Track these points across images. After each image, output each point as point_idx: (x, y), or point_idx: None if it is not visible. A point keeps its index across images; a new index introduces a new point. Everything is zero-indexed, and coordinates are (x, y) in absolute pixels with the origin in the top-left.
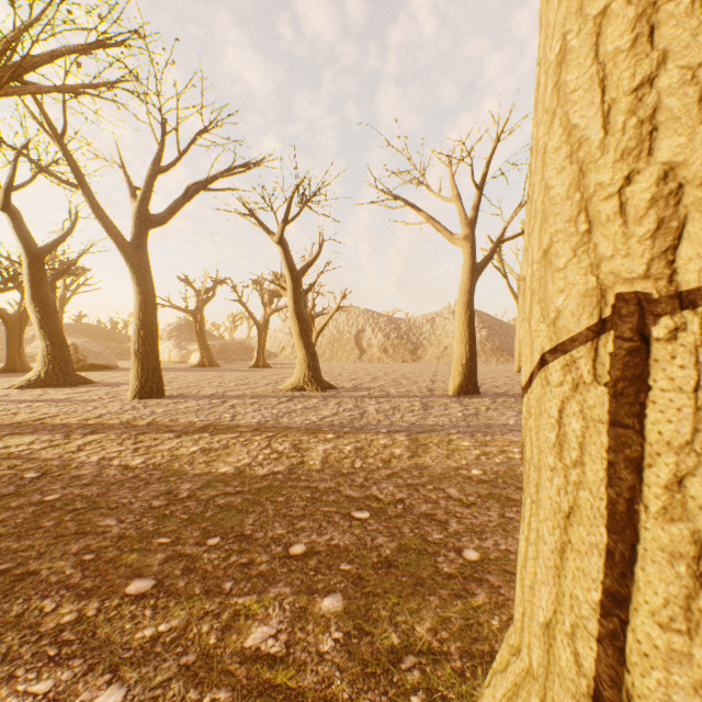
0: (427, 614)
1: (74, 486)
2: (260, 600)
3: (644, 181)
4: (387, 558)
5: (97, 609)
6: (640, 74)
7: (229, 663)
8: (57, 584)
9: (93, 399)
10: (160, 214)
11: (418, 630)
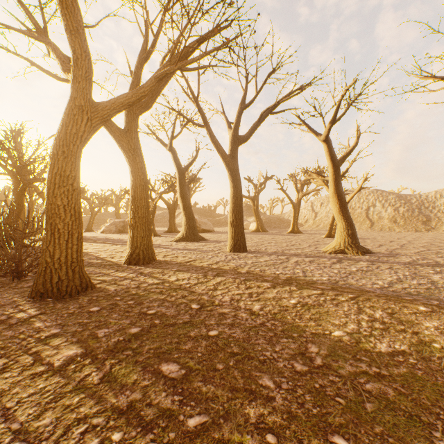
0: None
1: (223, 324)
2: None
3: None
4: None
5: None
6: None
7: None
8: None
9: (209, 250)
10: (244, 135)
11: None
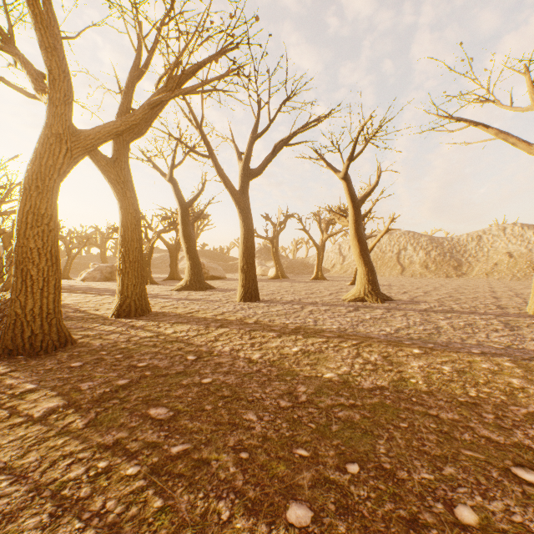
0: None
1: (218, 372)
2: None
3: None
4: None
5: None
6: None
7: None
8: (225, 482)
9: (216, 300)
10: (256, 168)
11: None
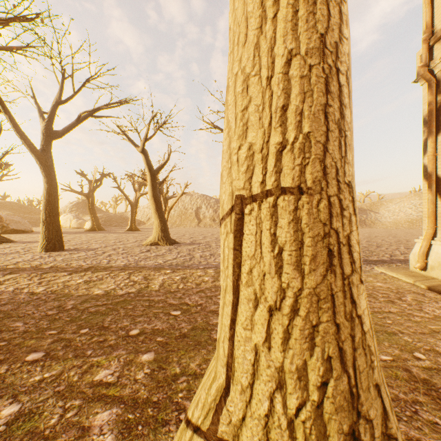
0: (198, 358)
1: None
2: (107, 358)
3: (244, 149)
4: (184, 333)
5: (6, 369)
6: (244, 104)
7: (84, 388)
8: None
9: (12, 252)
10: (61, 131)
11: (191, 365)
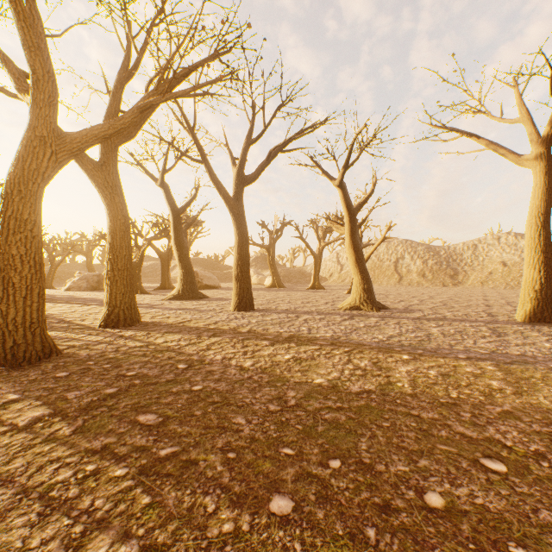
0: None
1: (209, 380)
2: None
3: None
4: None
5: (249, 523)
6: None
7: None
8: (212, 480)
9: (210, 310)
10: (251, 174)
11: None
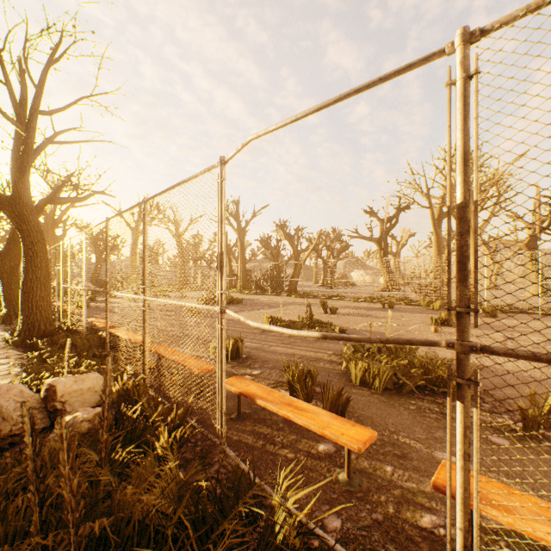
0: None
1: None
2: None
3: None
4: None
5: None
6: None
7: None
8: None
9: None
10: None
11: None
